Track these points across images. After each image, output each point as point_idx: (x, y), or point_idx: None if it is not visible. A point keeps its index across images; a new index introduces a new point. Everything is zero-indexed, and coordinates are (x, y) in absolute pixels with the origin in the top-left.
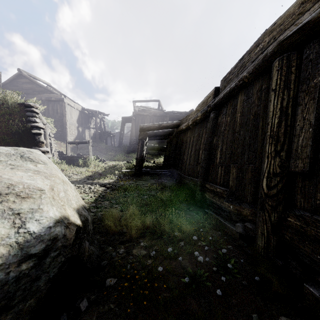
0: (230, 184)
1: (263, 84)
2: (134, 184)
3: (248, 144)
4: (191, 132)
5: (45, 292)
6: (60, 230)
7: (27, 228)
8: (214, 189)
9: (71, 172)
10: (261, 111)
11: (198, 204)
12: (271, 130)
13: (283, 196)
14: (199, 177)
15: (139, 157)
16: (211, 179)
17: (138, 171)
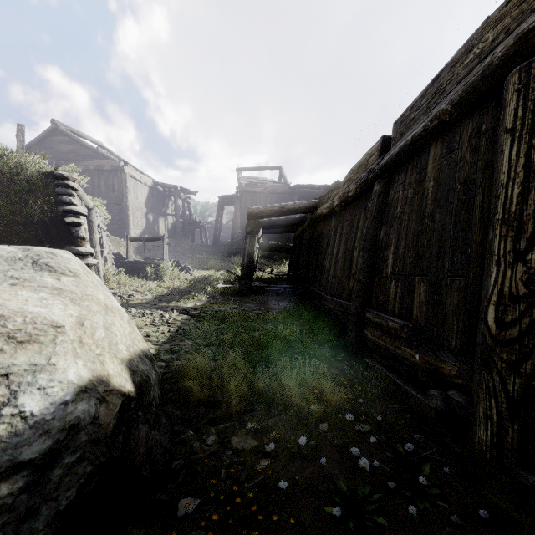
0: (414, 314)
1: (482, 123)
2: (237, 309)
3: (451, 238)
4: (337, 219)
5: None
6: (86, 409)
7: (20, 405)
8: (382, 322)
9: (133, 288)
10: (479, 174)
11: (351, 348)
12: (504, 210)
13: (533, 343)
14: (354, 299)
15: (247, 263)
16: (376, 303)
17: (245, 287)
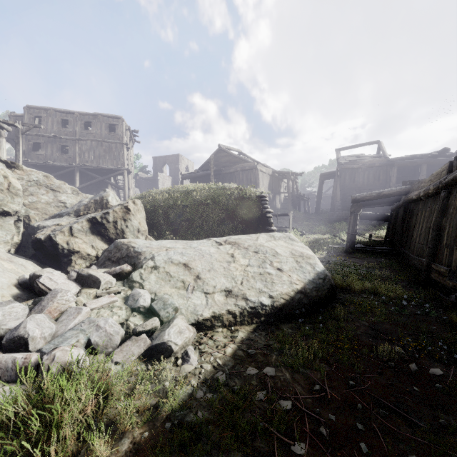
0: (452, 265)
1: None
2: (347, 261)
3: None
4: (422, 205)
5: (326, 292)
6: (327, 272)
7: (316, 269)
8: (438, 269)
9: None
10: None
11: (423, 284)
12: None
13: None
14: (425, 257)
15: (351, 232)
16: (437, 260)
17: (350, 247)
